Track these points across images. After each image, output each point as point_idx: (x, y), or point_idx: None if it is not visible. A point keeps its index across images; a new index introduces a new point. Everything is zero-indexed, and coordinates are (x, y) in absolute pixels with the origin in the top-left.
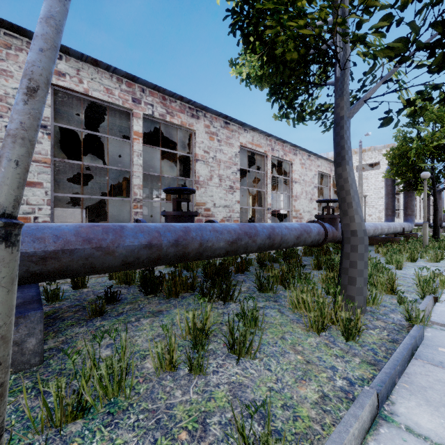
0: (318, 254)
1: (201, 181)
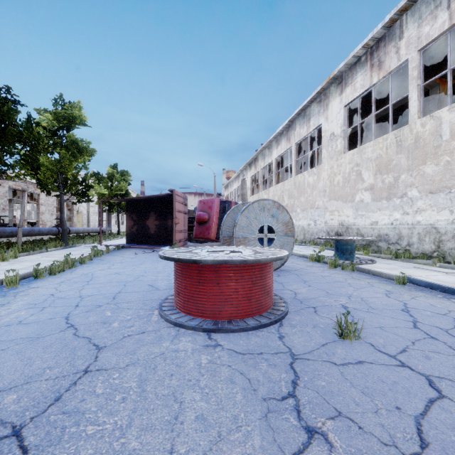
0: (56, 239)
1: None
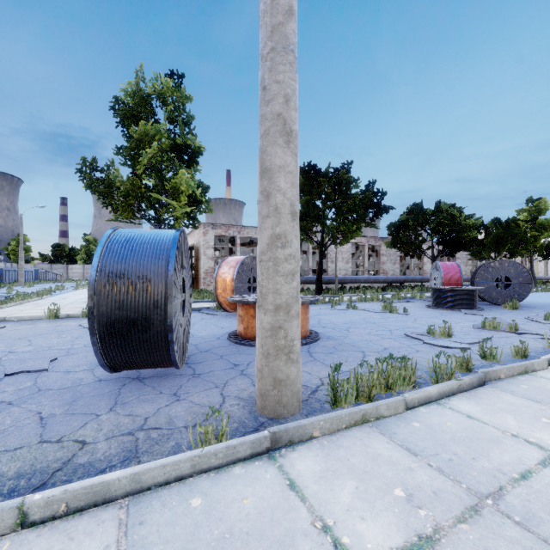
0: None
1: None
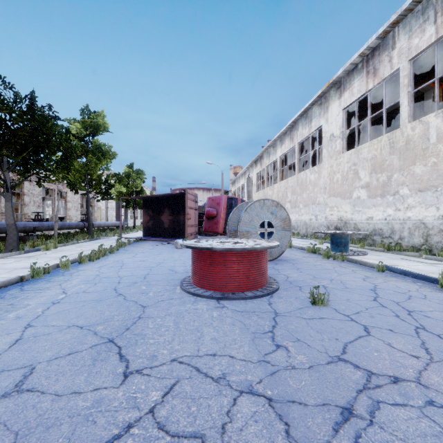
0: (82, 232)
1: (26, 204)
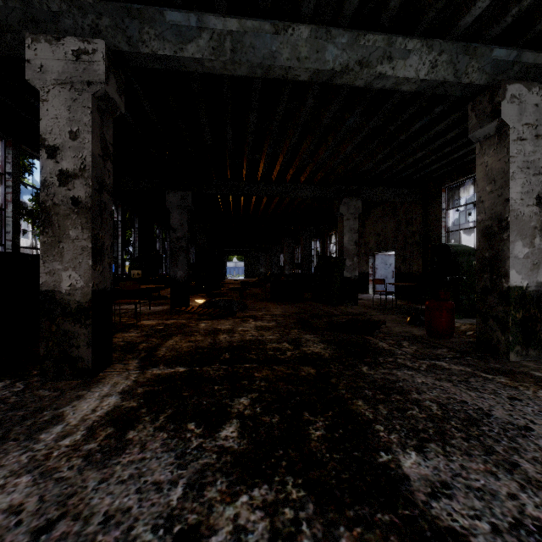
0: None
1: None
